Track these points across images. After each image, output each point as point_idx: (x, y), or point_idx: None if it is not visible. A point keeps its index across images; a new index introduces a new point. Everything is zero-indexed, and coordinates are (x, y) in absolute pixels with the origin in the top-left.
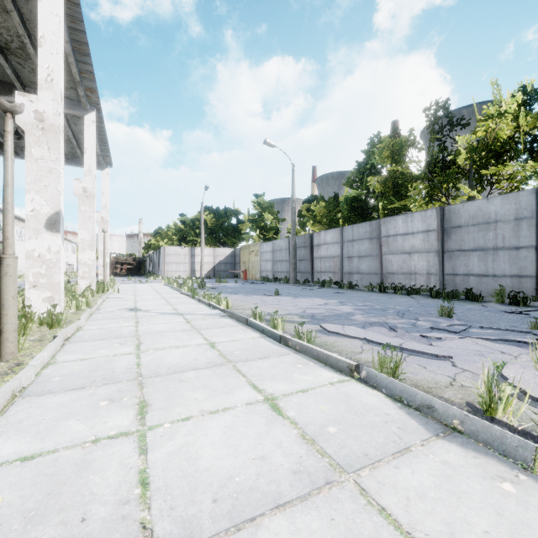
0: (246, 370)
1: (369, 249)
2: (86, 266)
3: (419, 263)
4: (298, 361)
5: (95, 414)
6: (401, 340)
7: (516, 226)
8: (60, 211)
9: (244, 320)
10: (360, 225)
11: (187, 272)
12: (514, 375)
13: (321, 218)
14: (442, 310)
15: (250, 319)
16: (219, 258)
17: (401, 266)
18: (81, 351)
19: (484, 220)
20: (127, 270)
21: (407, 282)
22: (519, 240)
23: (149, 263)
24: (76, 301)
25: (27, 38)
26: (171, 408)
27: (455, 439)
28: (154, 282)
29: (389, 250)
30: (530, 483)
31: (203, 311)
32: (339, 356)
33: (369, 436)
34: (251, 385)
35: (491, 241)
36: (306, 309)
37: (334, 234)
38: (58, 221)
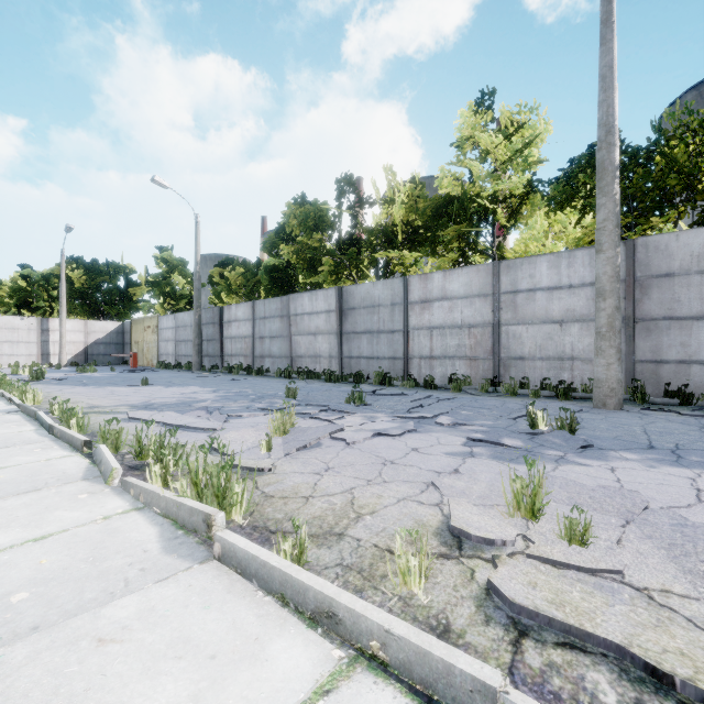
0: None
1: (280, 328)
2: None
3: (323, 345)
4: (43, 447)
5: None
6: (201, 421)
7: (392, 311)
8: None
9: (34, 414)
10: (271, 300)
11: (34, 357)
12: (235, 436)
13: (238, 288)
14: (289, 392)
15: (38, 412)
16: (96, 336)
17: (308, 349)
18: None
19: (371, 304)
20: None
21: (313, 366)
22: (393, 325)
23: None
24: None
25: None
26: None
27: (97, 479)
28: None
29: (298, 331)
30: (105, 492)
31: None
32: (81, 436)
33: (16, 487)
34: None
35: (376, 324)
36: (154, 399)
37: (246, 309)
38: None
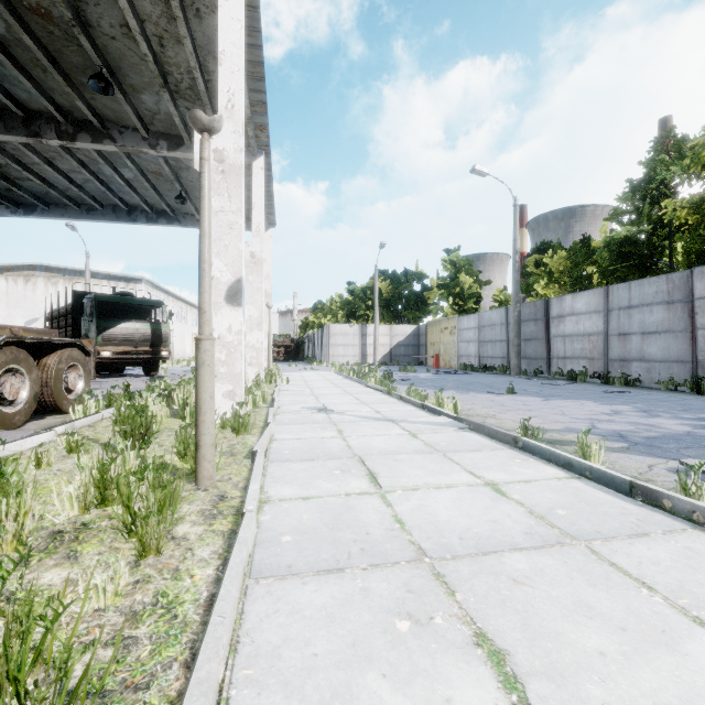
0: (634, 567)
1: (665, 320)
2: (253, 350)
3: None
4: None
5: (406, 659)
6: None
7: None
8: (242, 278)
9: (509, 439)
10: (645, 282)
11: (357, 357)
12: None
13: (561, 276)
14: None
15: (527, 440)
16: (398, 338)
17: None
18: (293, 481)
19: None
20: (284, 354)
21: None
22: None
23: (307, 345)
24: (252, 395)
25: (198, 70)
26: (568, 677)
27: None
28: (320, 370)
29: None
30: None
31: (423, 417)
32: None
33: None
34: (702, 625)
35: None
36: (592, 422)
37: (592, 298)
38: (239, 291)
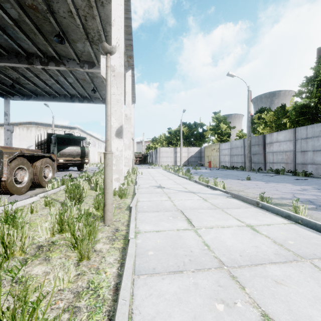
0: None
1: None
2: (126, 159)
3: None
4: None
5: None
6: None
7: None
8: (123, 125)
9: (253, 203)
10: (314, 125)
11: (172, 162)
12: None
13: (270, 124)
14: None
15: (264, 203)
16: (191, 154)
17: None
18: (150, 222)
19: None
20: (139, 161)
21: None
22: None
23: (149, 157)
24: (127, 180)
25: (102, 31)
26: None
27: None
28: (156, 168)
29: None
30: None
31: (208, 191)
32: None
33: None
34: None
35: None
36: (293, 194)
37: (287, 134)
38: (121, 131)
